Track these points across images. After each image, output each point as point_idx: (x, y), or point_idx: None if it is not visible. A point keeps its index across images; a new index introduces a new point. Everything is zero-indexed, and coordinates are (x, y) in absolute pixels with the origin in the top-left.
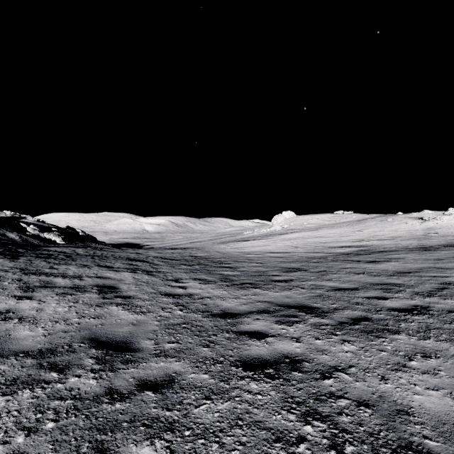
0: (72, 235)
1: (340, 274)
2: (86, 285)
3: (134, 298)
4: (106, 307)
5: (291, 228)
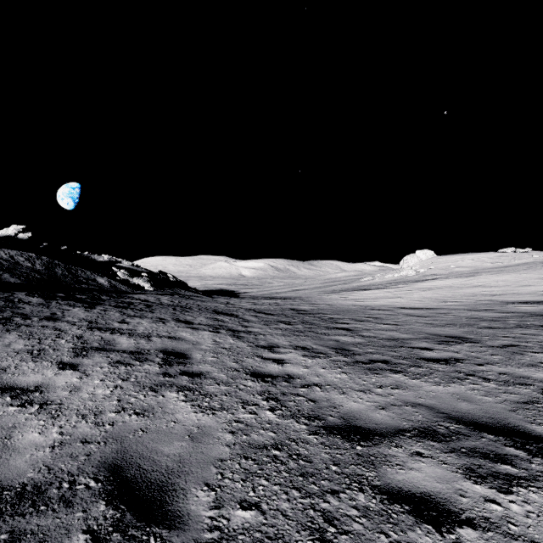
0: (162, 280)
1: None
2: (152, 349)
3: (206, 377)
4: (162, 393)
5: (431, 272)
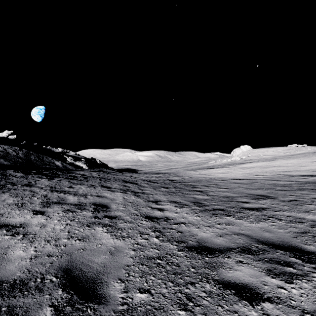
0: (93, 163)
1: None
2: (87, 203)
3: (119, 219)
4: (94, 227)
5: (249, 158)
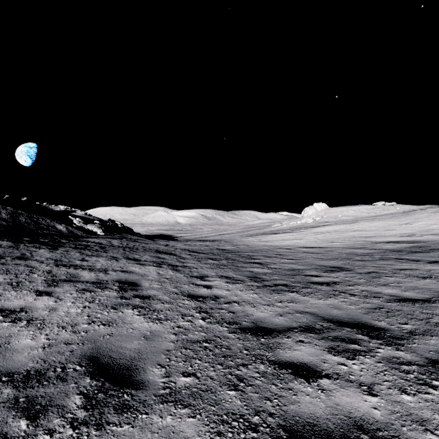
0: (112, 227)
1: (398, 277)
2: (109, 280)
3: (153, 299)
4: (121, 310)
5: (324, 220)
